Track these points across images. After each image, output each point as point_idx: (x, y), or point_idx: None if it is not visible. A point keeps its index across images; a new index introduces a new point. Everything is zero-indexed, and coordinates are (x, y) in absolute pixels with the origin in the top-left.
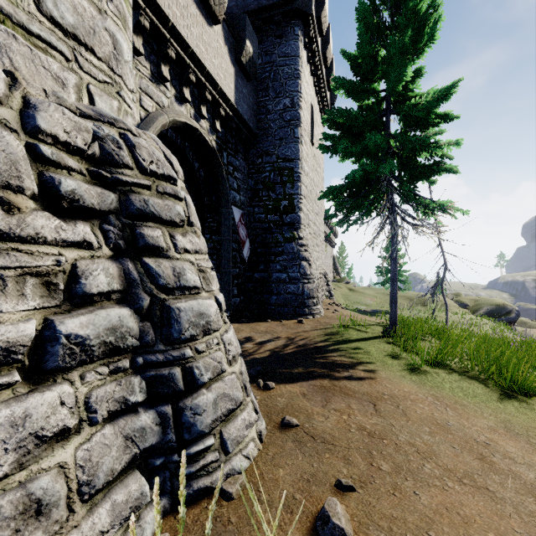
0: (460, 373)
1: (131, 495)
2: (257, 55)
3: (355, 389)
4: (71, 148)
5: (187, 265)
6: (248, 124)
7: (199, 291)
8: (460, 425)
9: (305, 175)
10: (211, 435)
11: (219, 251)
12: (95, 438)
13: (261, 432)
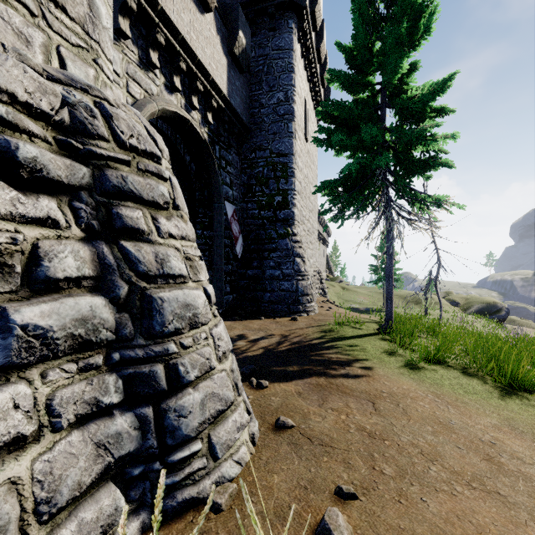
0: (458, 369)
1: (103, 511)
2: (250, 47)
3: (352, 386)
4: (33, 111)
5: (171, 252)
6: (241, 117)
7: (185, 280)
8: (463, 423)
9: (299, 171)
10: (198, 440)
11: (211, 247)
12: (59, 447)
13: (254, 434)
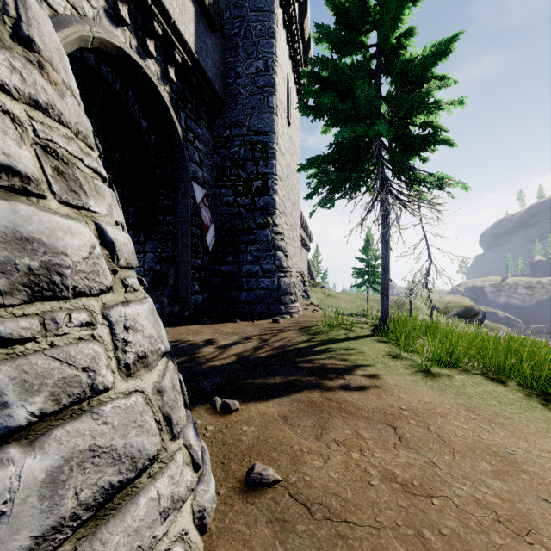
0: (476, 373)
1: None
2: (224, 1)
3: (359, 403)
4: None
5: None
6: (212, 84)
7: (29, 186)
8: (524, 452)
9: (280, 154)
10: None
11: (176, 236)
12: None
13: (204, 511)
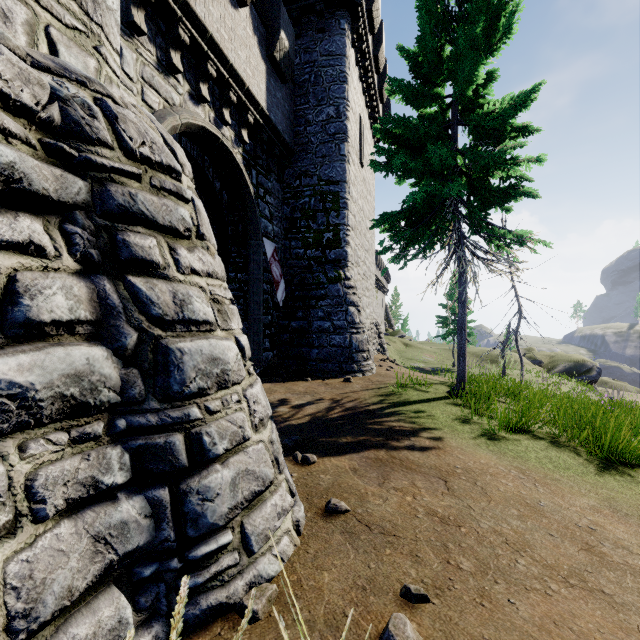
0: (545, 439)
1: (102, 625)
2: (294, 51)
3: (419, 461)
4: (11, 104)
5: (194, 291)
6: (283, 136)
7: (212, 327)
8: (555, 505)
9: (353, 202)
10: (228, 530)
11: (247, 293)
12: (42, 542)
13: (299, 521)
